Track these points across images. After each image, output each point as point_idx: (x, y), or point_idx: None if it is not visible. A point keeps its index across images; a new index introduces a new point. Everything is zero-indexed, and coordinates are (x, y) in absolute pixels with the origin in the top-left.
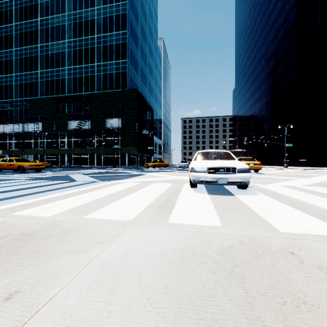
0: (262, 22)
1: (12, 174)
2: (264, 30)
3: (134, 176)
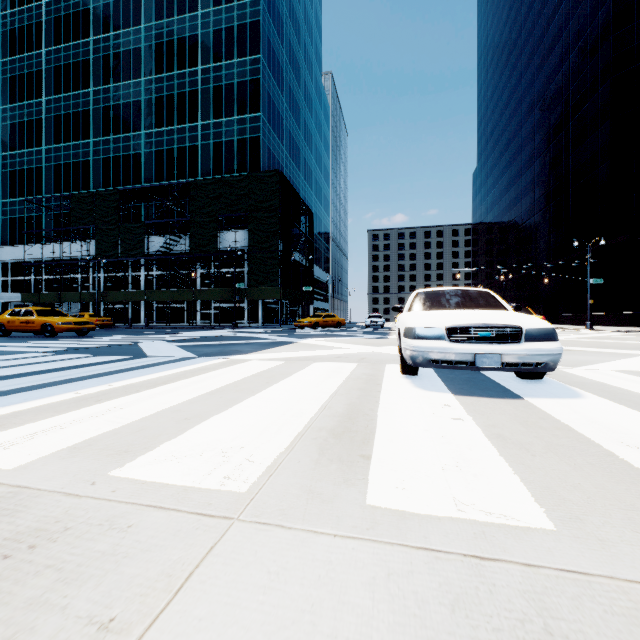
0: (535, 30)
1: (26, 341)
2: (539, 47)
3: (272, 345)
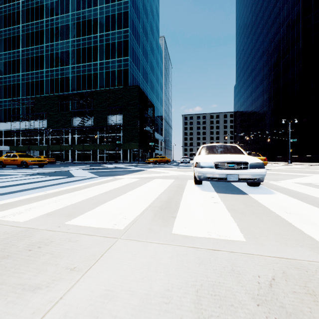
0: (264, 16)
1: (14, 169)
2: (266, 25)
3: (134, 171)
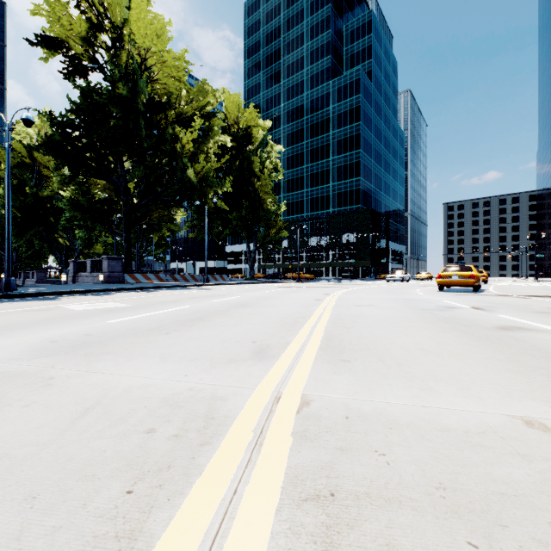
0: None
1: None
2: None
3: None
